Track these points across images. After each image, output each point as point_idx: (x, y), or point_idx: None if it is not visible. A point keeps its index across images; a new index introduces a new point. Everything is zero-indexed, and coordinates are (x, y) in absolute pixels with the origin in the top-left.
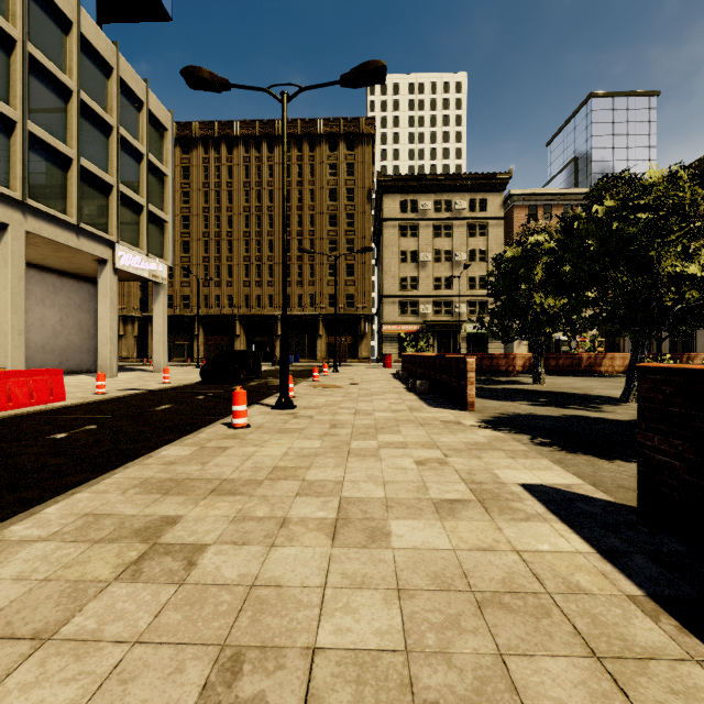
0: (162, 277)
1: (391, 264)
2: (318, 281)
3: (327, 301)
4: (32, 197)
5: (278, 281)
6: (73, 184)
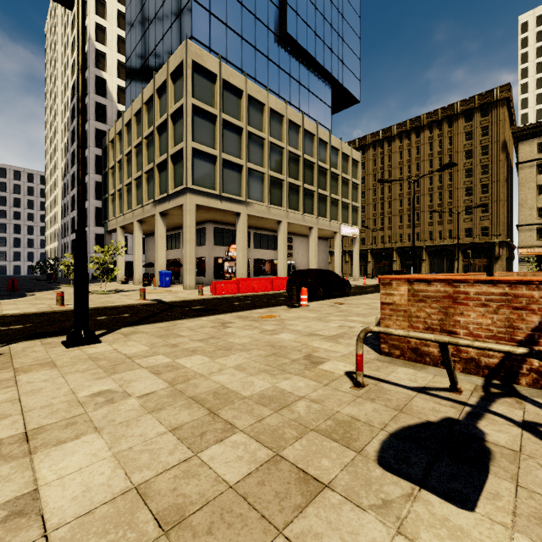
0: (357, 235)
1: (526, 198)
2: (455, 219)
3: (463, 234)
4: (318, 215)
5: (423, 223)
6: (328, 205)
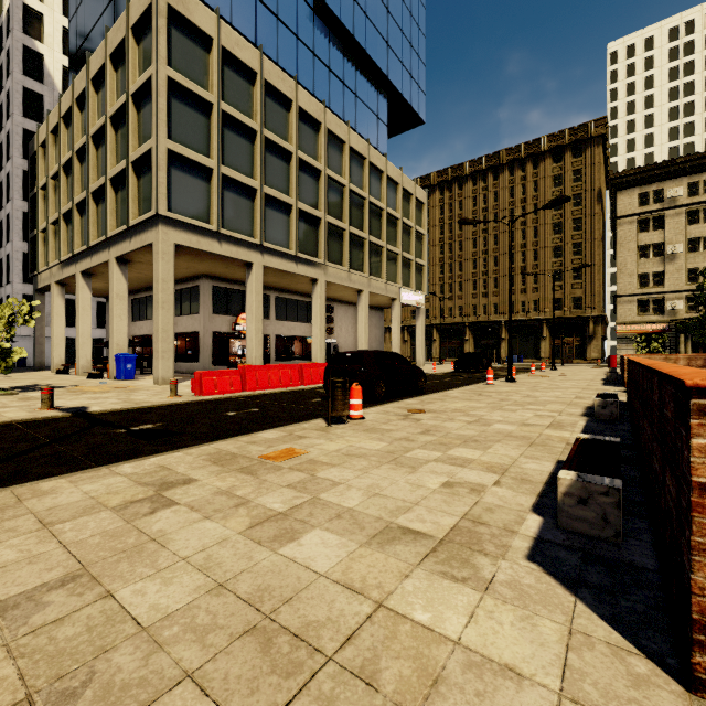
0: (422, 304)
1: (626, 262)
2: (541, 287)
3: (551, 306)
4: (370, 274)
5: (502, 290)
6: (384, 261)
